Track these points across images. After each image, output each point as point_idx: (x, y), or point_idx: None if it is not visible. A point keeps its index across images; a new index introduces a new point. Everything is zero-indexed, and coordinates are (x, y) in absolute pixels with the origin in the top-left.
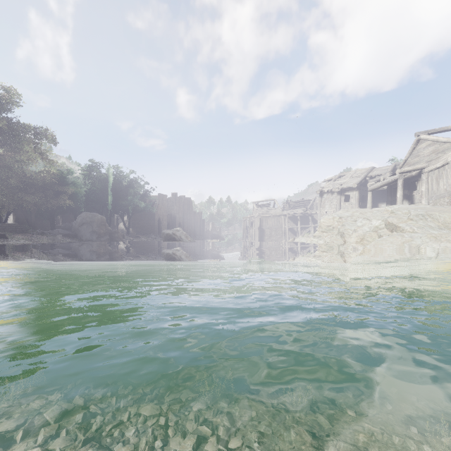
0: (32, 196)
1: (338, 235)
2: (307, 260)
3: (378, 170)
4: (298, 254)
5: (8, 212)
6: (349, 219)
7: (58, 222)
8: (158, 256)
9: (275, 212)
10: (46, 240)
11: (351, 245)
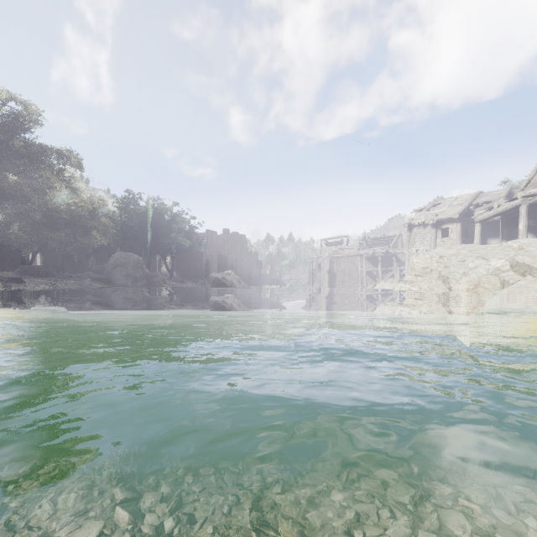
0: (57, 233)
1: (439, 280)
2: (396, 313)
3: (487, 196)
4: (382, 304)
5: (34, 252)
6: (453, 259)
7: (92, 264)
8: (204, 305)
9: (349, 251)
10: (71, 285)
11: (460, 294)
